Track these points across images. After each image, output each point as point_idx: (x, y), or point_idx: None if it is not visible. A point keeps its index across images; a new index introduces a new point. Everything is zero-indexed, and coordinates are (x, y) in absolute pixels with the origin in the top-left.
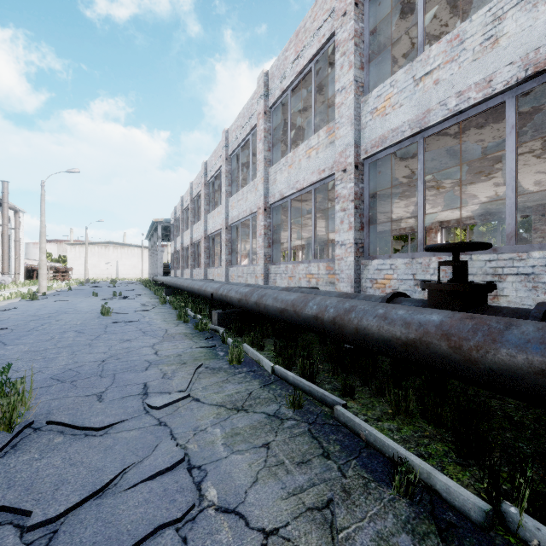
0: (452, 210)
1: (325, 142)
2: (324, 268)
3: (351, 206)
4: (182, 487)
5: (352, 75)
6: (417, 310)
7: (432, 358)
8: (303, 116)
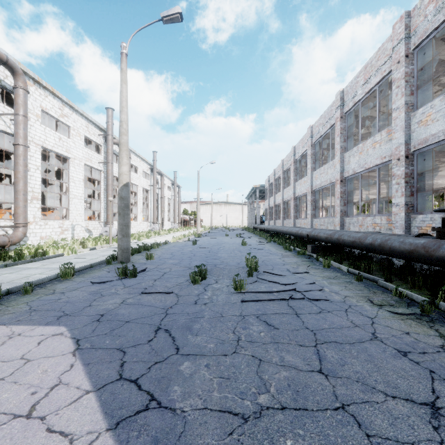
0: None
1: (385, 139)
2: (385, 219)
3: (402, 182)
4: (317, 286)
5: (403, 101)
6: (417, 238)
7: (419, 256)
8: (372, 110)
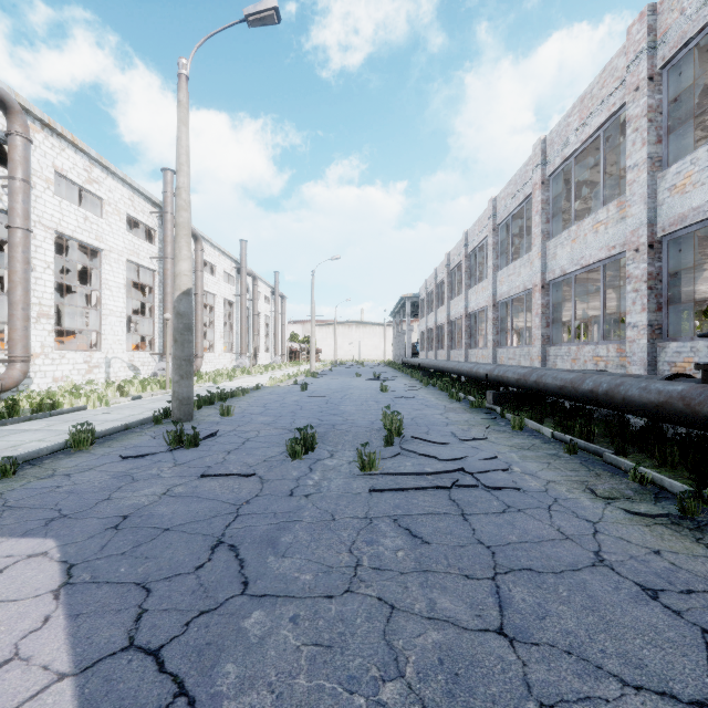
0: None
1: (615, 217)
2: (614, 350)
3: (643, 287)
4: (500, 464)
5: (645, 153)
6: (670, 383)
7: (674, 414)
8: (592, 171)
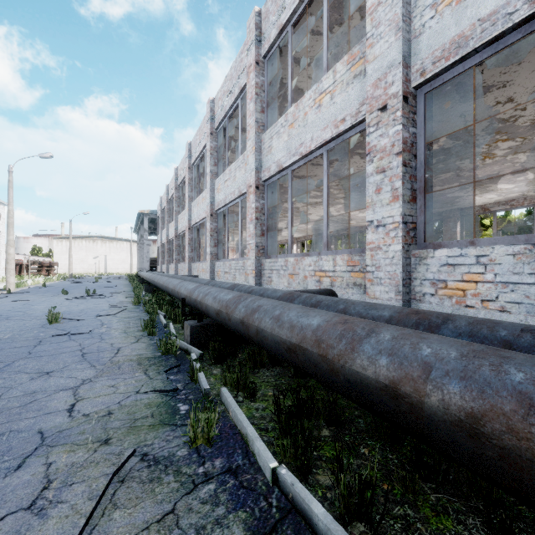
0: (483, 192)
1: (345, 77)
2: (344, 262)
3: (396, 163)
4: None
5: None
6: None
7: None
8: (304, 73)
